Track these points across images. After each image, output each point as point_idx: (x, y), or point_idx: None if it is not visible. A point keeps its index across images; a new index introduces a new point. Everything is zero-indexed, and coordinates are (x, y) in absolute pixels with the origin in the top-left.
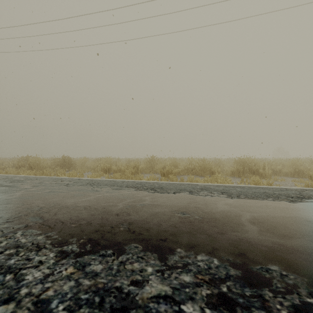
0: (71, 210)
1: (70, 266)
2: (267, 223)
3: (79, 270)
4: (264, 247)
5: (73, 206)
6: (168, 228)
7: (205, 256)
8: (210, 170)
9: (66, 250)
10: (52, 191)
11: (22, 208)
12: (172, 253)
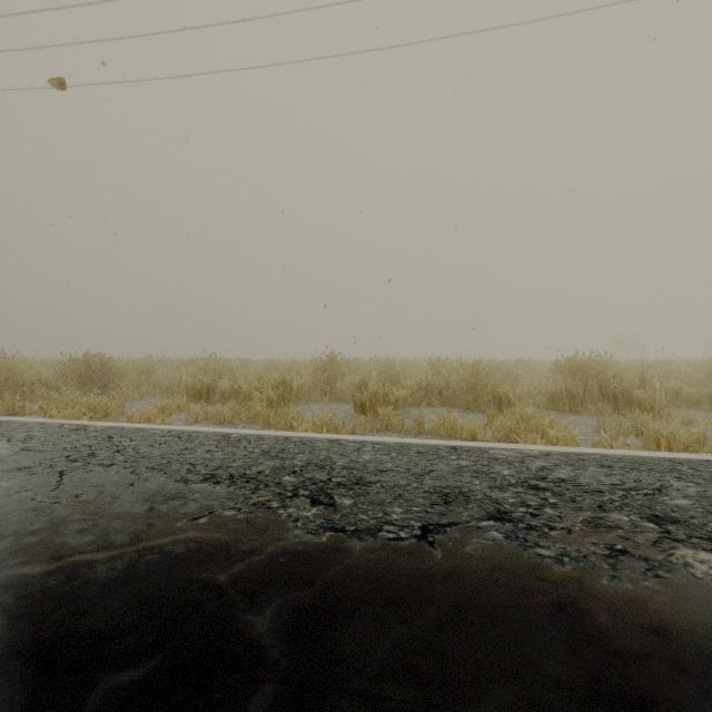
0: None
1: None
2: None
3: None
4: None
5: None
6: None
7: None
8: (493, 392)
9: None
10: None
11: None
12: None
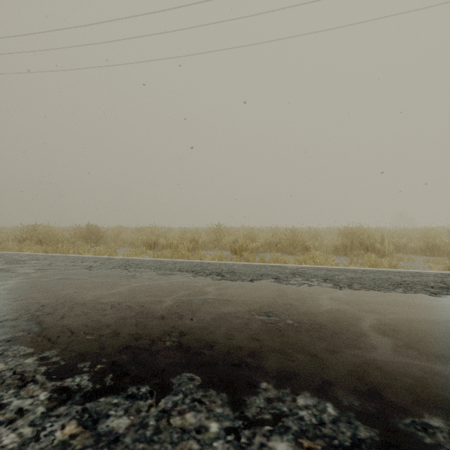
0: (89, 309)
1: (72, 420)
2: (404, 332)
3: (86, 428)
4: (410, 378)
5: (93, 302)
6: (244, 342)
7: (311, 398)
8: (303, 245)
9: (69, 385)
10: (64, 278)
11: (11, 307)
12: (253, 392)
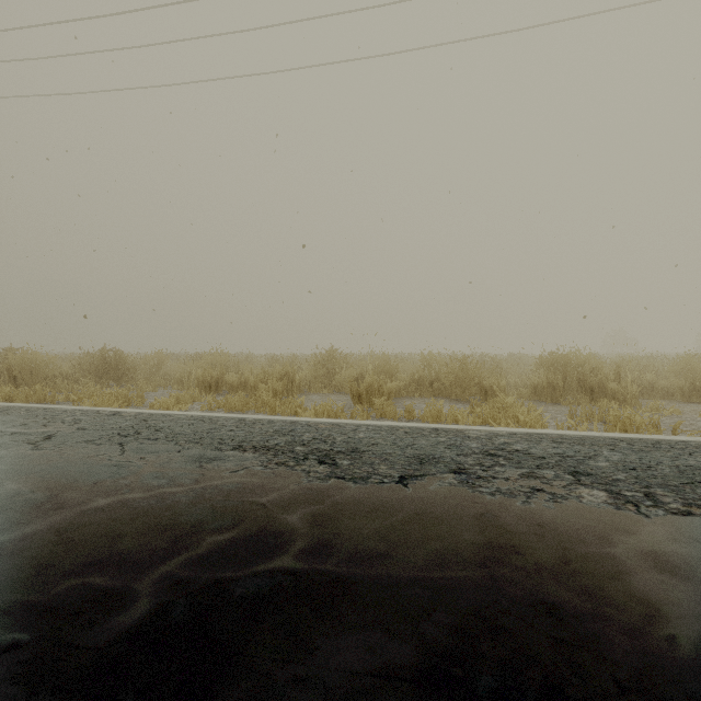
0: None
1: None
2: None
3: None
4: None
5: None
6: None
7: None
8: (479, 384)
9: None
10: None
11: None
12: None
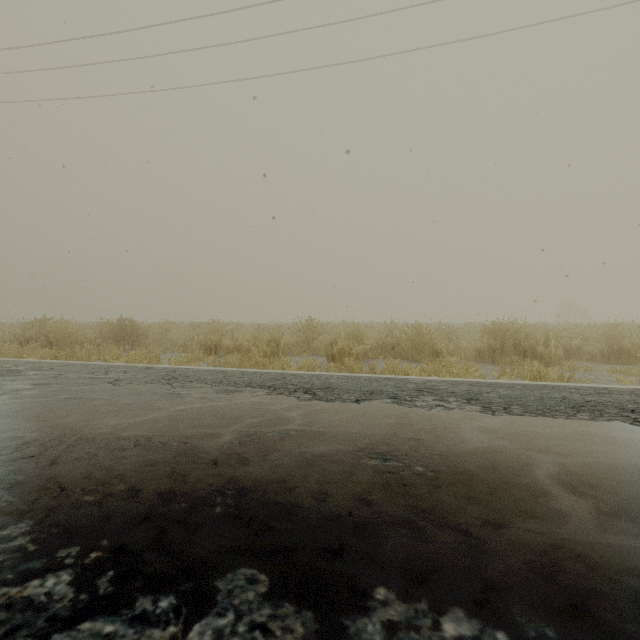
0: (99, 448)
1: None
2: (606, 487)
3: None
4: (637, 577)
5: (108, 437)
6: (346, 507)
7: (467, 620)
8: (432, 348)
9: (32, 595)
10: (72, 398)
11: None
12: (361, 607)
